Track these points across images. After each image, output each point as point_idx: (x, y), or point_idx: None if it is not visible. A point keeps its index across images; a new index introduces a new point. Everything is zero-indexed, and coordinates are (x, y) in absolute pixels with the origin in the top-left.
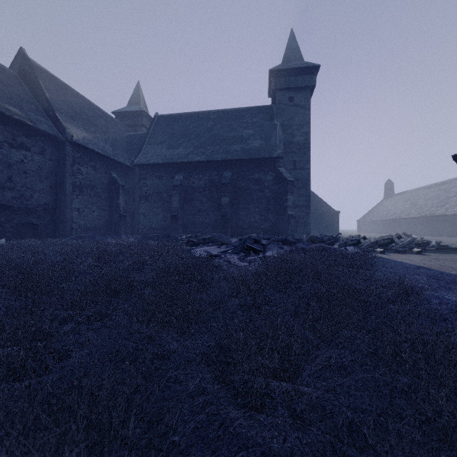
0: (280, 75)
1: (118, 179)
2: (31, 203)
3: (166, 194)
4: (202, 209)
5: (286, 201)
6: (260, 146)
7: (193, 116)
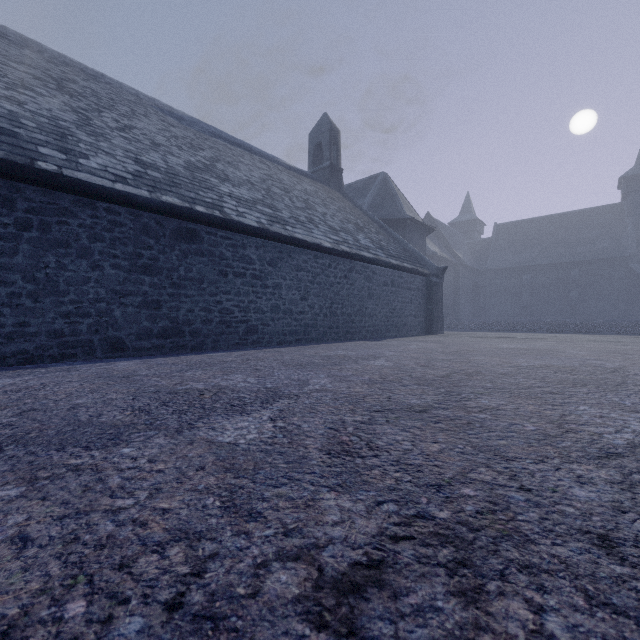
0: (632, 179)
1: (478, 282)
2: (448, 302)
3: (513, 290)
4: (548, 301)
5: (639, 293)
6: (610, 246)
7: (533, 222)
